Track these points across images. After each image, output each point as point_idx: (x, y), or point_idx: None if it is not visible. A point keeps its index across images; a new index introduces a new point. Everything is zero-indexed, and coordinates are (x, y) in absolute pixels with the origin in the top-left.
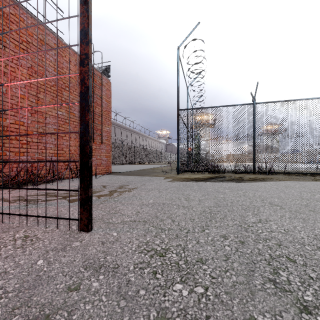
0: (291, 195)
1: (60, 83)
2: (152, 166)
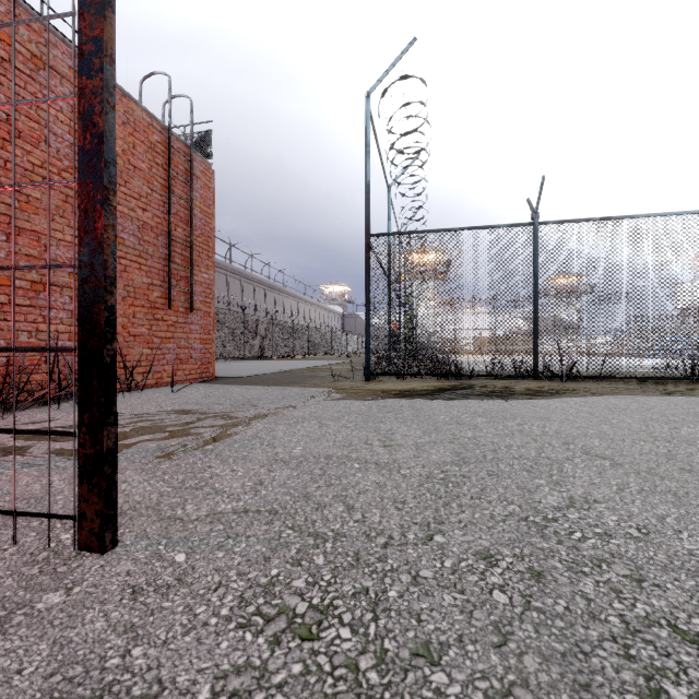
0: (628, 430)
1: None
2: (310, 363)
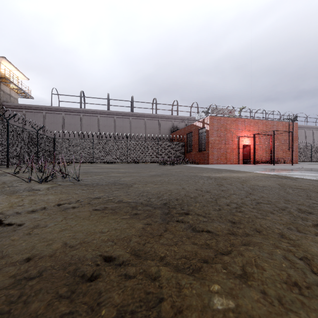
0: None
1: (277, 134)
2: None
